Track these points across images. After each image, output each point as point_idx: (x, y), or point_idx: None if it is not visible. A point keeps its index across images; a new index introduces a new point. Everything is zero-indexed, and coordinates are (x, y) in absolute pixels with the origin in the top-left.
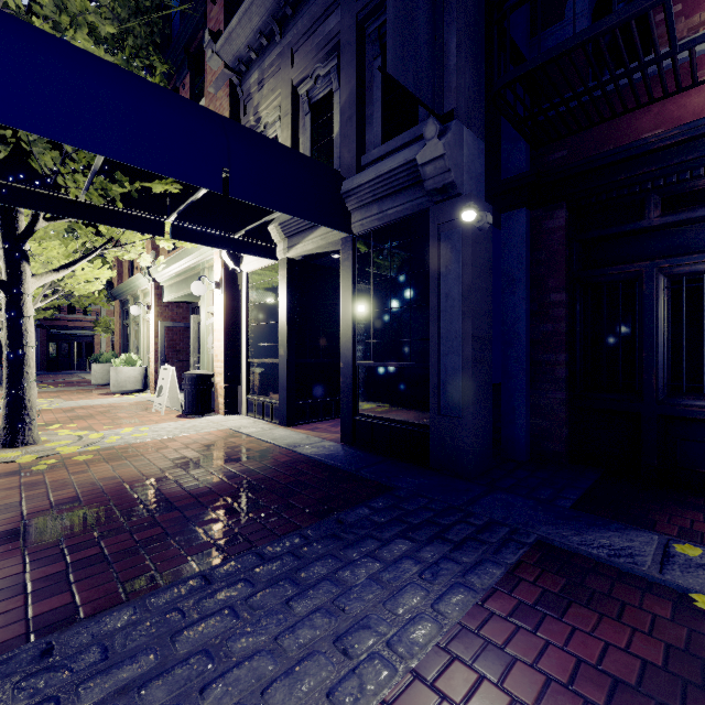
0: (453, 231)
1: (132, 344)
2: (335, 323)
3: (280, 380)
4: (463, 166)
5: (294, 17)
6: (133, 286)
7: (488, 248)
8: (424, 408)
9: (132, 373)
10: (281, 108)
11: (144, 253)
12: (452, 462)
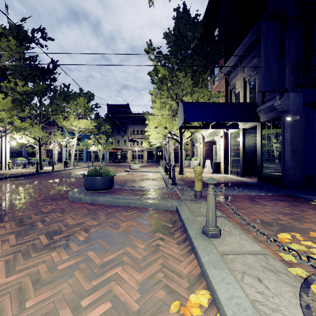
0: (288, 121)
1: (195, 154)
2: None
3: (240, 164)
4: (289, 104)
5: (244, 59)
6: (196, 137)
7: (302, 124)
8: (280, 170)
9: (196, 163)
10: (240, 84)
11: (203, 132)
12: (287, 184)
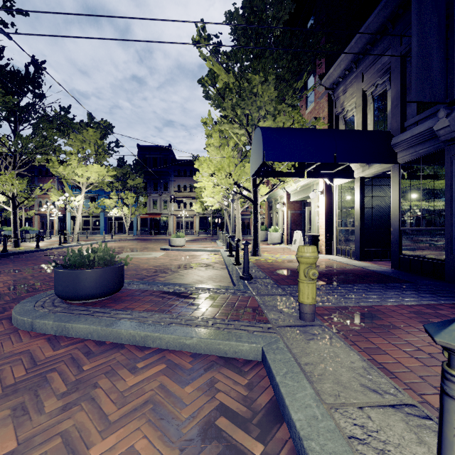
0: None
1: (274, 222)
2: (389, 207)
3: (355, 238)
4: None
5: (364, 58)
6: (275, 195)
7: None
8: (442, 251)
9: (277, 235)
10: (356, 103)
11: (293, 184)
12: None
